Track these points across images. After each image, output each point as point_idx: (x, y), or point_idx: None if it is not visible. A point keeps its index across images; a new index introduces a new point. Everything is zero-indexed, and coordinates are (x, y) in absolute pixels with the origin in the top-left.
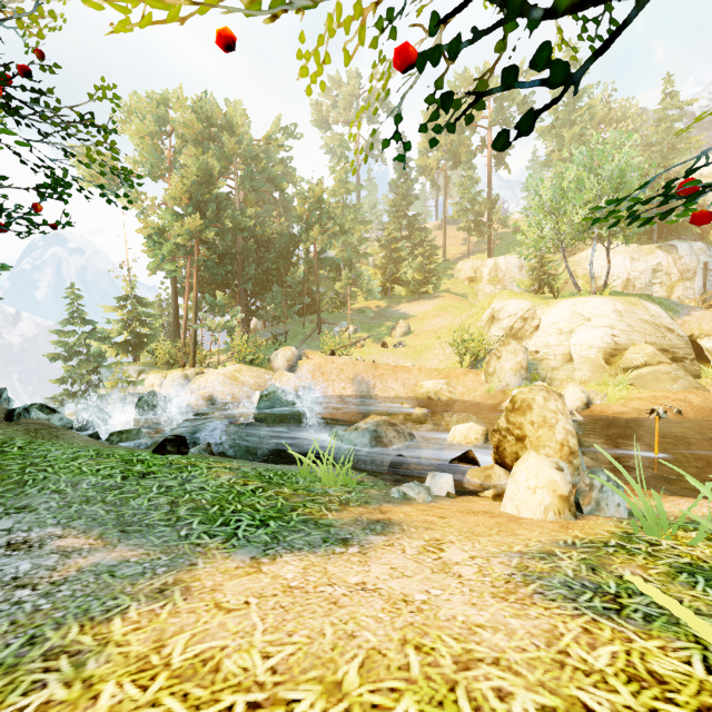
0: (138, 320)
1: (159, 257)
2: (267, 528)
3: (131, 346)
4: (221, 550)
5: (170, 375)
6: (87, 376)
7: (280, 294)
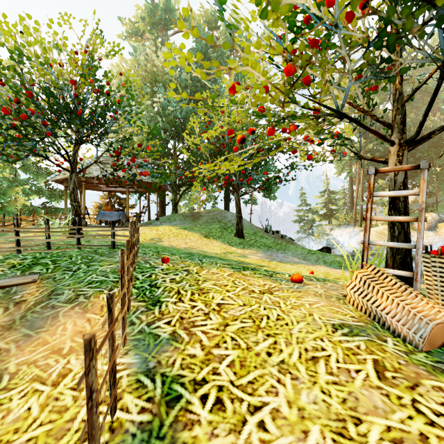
0: (330, 202)
1: (340, 167)
2: (340, 267)
3: (327, 216)
4: (324, 266)
5: (345, 231)
6: (307, 230)
7: (429, 174)
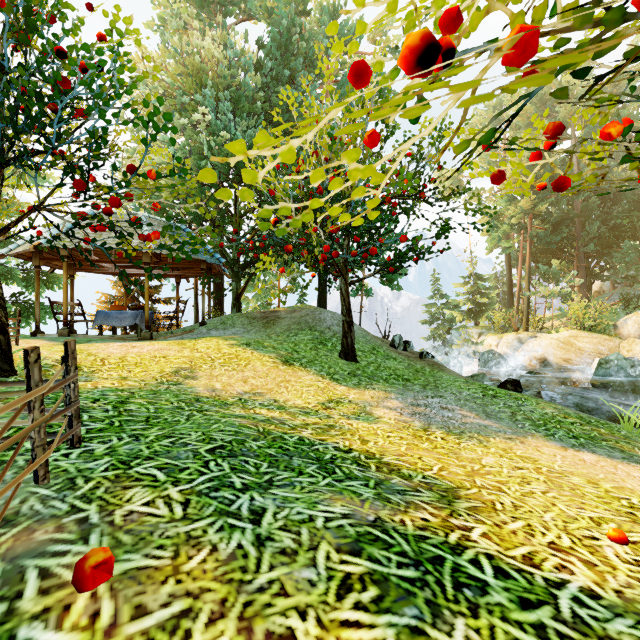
0: (478, 293)
1: (495, 239)
2: (577, 440)
3: (473, 313)
4: (542, 438)
5: (505, 338)
6: (443, 336)
7: (634, 250)
